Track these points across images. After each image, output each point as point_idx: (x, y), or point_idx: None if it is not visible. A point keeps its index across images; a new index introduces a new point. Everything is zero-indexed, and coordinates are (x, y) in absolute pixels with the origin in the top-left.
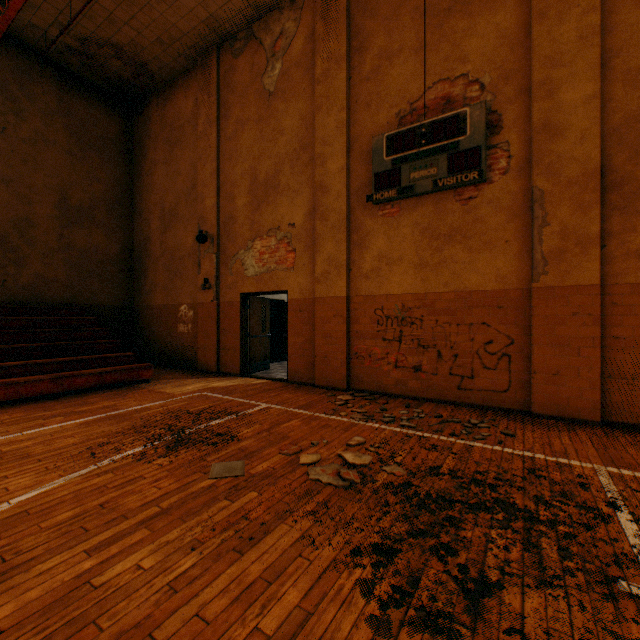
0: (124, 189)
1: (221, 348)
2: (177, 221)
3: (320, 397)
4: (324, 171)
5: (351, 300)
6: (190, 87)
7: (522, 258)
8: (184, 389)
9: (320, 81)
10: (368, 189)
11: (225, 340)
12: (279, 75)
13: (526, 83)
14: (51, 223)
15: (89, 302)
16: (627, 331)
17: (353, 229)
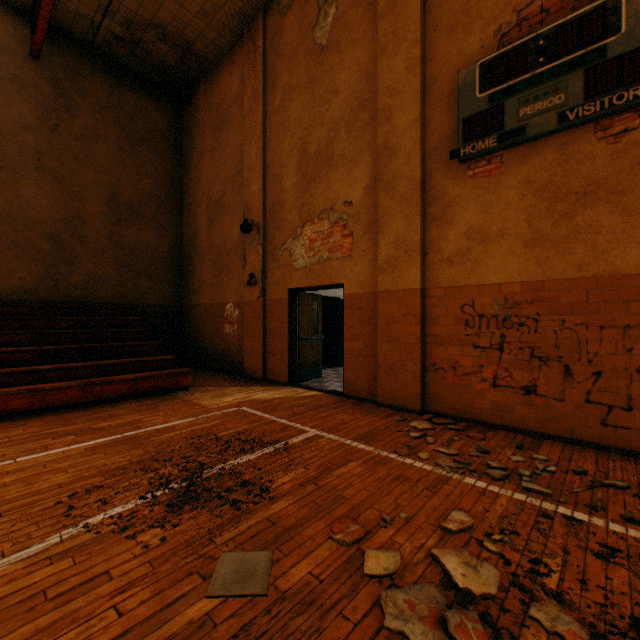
0: (173, 184)
1: (267, 352)
2: (223, 212)
3: (386, 422)
4: (390, 129)
5: (427, 294)
6: (236, 63)
7: None
8: (222, 401)
9: (384, 14)
10: (451, 143)
11: (272, 343)
12: (333, 22)
13: None
14: (101, 221)
15: (138, 301)
16: None
17: (429, 199)
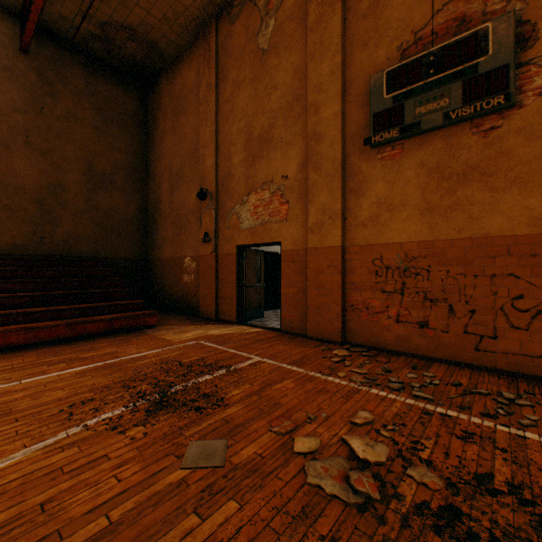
0: (140, 157)
1: (219, 297)
2: (182, 182)
3: (314, 351)
4: (317, 119)
5: (346, 250)
6: (193, 59)
7: None
8: (183, 336)
9: (313, 28)
10: (365, 132)
11: (223, 289)
12: (272, 32)
13: None
14: (80, 188)
15: (111, 255)
16: None
17: (348, 176)
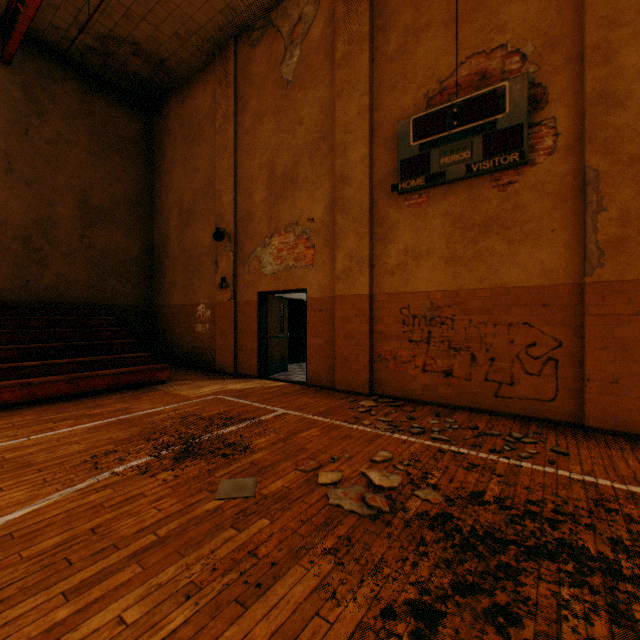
0: (144, 189)
1: (238, 349)
2: (195, 219)
3: (341, 402)
4: (345, 161)
5: (374, 298)
6: (208, 82)
7: (572, 249)
8: (199, 391)
9: (341, 65)
10: (393, 178)
11: (242, 340)
12: (297, 63)
13: (577, 49)
14: (72, 223)
15: (109, 302)
16: None
17: (376, 222)
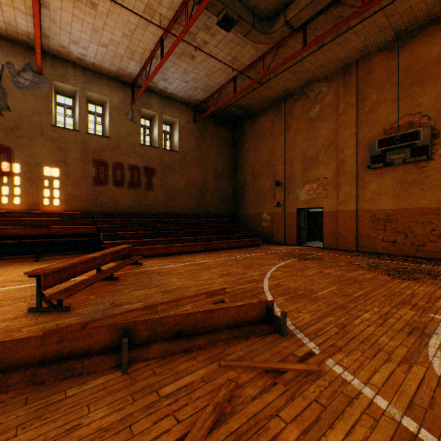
0: (233, 162)
1: (285, 233)
2: (261, 176)
3: (344, 253)
4: (343, 154)
5: (358, 211)
6: (268, 115)
7: None
8: (279, 248)
9: (341, 115)
10: (367, 162)
11: (288, 229)
12: (318, 111)
13: None
14: (212, 181)
15: (222, 213)
16: None
17: (359, 180)
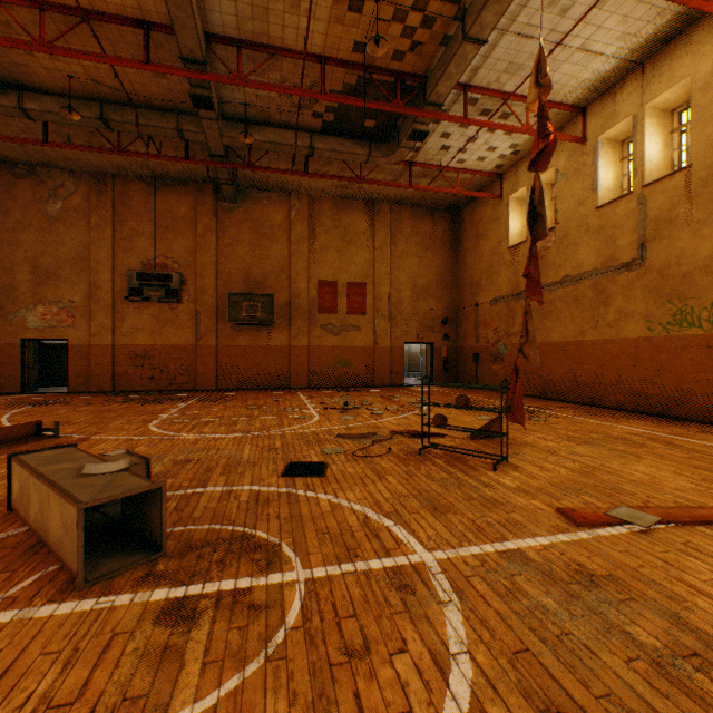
0: None
1: None
2: None
3: (99, 394)
4: (98, 278)
5: (116, 346)
6: None
7: (194, 334)
8: None
9: (95, 229)
10: (126, 293)
11: (5, 370)
12: (61, 210)
13: (196, 271)
14: None
15: None
16: (224, 360)
17: (117, 311)
